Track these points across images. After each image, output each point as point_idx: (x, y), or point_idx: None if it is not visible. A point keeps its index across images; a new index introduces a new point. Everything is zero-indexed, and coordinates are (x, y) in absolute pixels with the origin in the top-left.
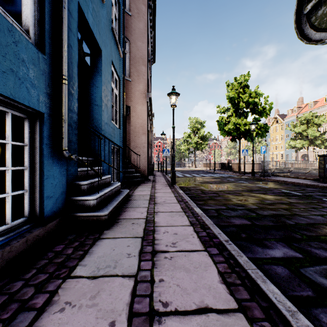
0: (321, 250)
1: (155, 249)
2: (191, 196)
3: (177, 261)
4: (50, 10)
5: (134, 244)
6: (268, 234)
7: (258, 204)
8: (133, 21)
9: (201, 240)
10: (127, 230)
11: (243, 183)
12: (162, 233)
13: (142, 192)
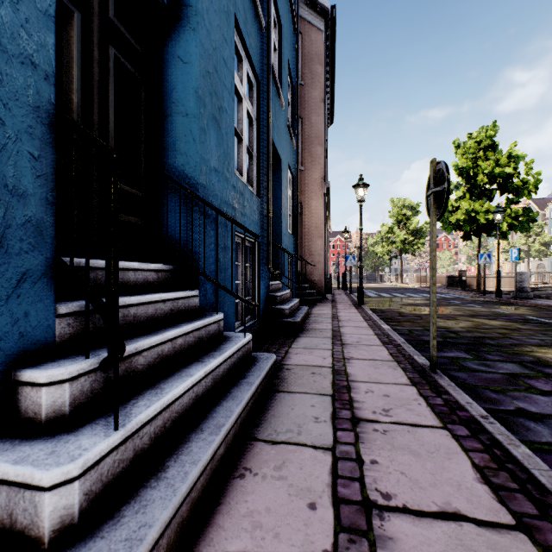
0: (495, 356)
1: (343, 343)
2: (383, 318)
3: (359, 347)
4: (262, 163)
5: (326, 340)
6: (453, 346)
7: (469, 327)
8: (306, 91)
9: (381, 342)
10: (317, 334)
11: (471, 307)
12: (348, 337)
13: (321, 311)
